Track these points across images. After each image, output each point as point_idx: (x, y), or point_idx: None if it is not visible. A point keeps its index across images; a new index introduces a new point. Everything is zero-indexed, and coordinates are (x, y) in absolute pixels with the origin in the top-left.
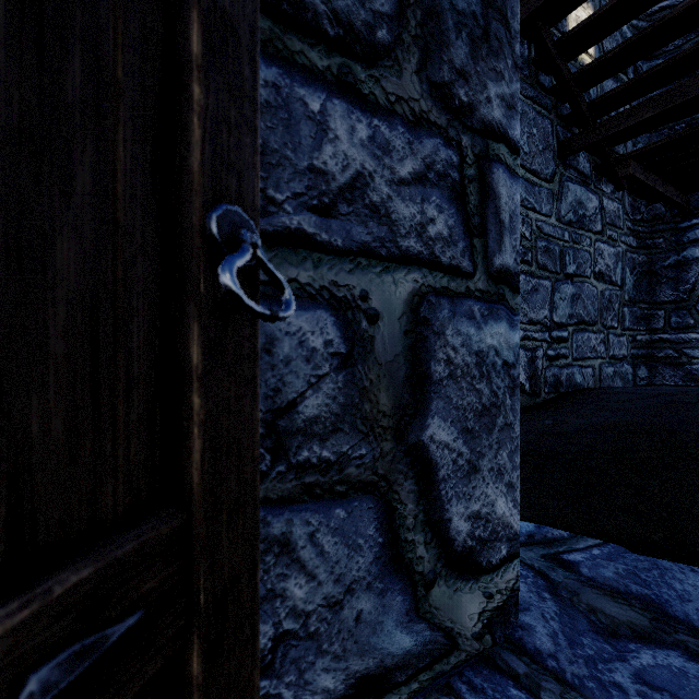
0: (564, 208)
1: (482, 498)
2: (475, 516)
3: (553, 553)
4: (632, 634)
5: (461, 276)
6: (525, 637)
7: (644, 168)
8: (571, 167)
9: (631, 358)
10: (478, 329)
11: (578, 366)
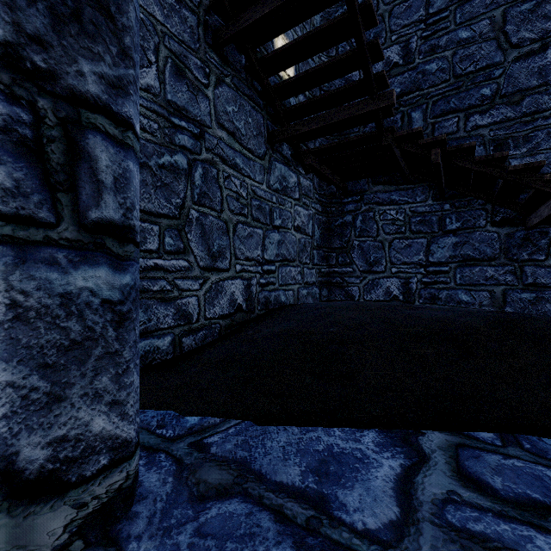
0: (272, 179)
1: (70, 422)
2: (60, 440)
3: (199, 439)
4: (216, 493)
5: (36, 226)
6: (126, 526)
7: (319, 161)
8: (278, 152)
9: (319, 283)
10: (65, 273)
11: (283, 290)
